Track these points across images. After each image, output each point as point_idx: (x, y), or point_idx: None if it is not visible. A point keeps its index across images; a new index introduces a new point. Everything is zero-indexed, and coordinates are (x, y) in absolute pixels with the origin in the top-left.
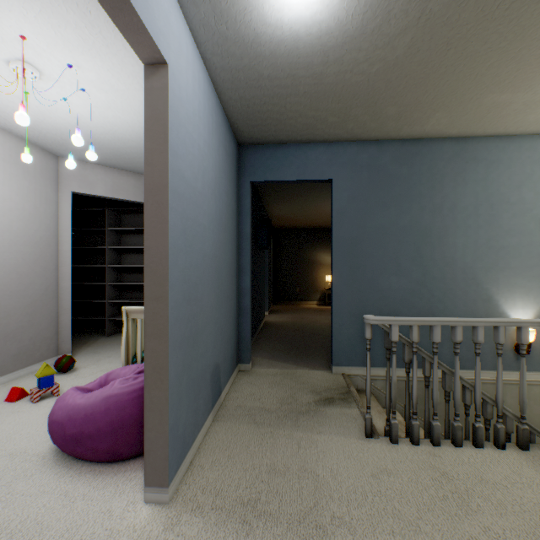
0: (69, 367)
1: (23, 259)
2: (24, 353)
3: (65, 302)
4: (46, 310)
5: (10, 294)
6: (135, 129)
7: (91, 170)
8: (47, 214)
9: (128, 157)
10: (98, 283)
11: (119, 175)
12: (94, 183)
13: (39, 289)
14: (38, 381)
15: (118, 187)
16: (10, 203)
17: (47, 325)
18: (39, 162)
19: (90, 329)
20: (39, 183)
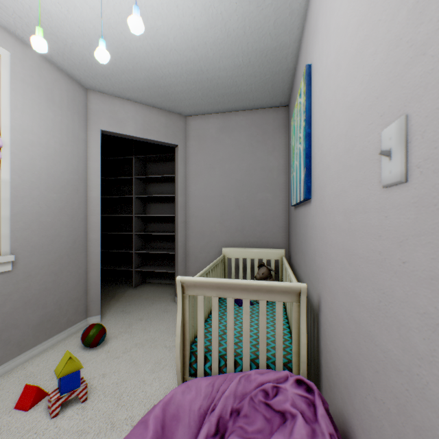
0: (98, 340)
1: (46, 206)
2: (47, 320)
3: (94, 256)
4: (74, 266)
5: (31, 249)
6: (184, 22)
7: (121, 106)
8: (75, 154)
9: (163, 84)
10: (124, 233)
11: (149, 113)
12: (124, 121)
13: (65, 242)
14: (58, 380)
15: (148, 126)
16: (31, 136)
17: (75, 284)
18: (65, 91)
19: (117, 278)
20: (65, 116)
